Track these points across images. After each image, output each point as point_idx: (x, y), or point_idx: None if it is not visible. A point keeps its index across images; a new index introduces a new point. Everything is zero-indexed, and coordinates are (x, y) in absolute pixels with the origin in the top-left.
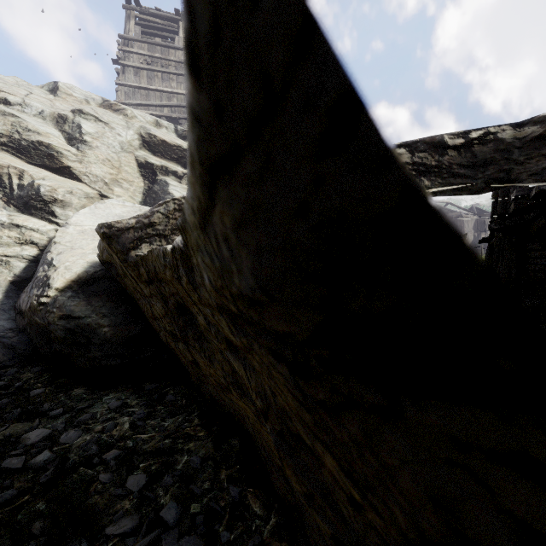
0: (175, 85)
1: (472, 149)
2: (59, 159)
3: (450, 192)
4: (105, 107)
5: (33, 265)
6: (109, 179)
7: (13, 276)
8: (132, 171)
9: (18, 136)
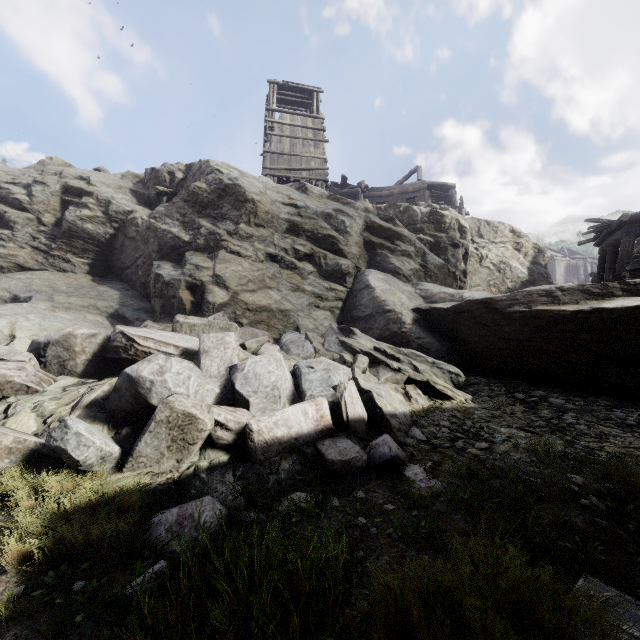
0: (312, 150)
1: (636, 286)
2: (337, 244)
3: (631, 296)
4: (333, 199)
5: (342, 313)
6: (358, 255)
7: (337, 319)
8: (362, 247)
9: (316, 231)
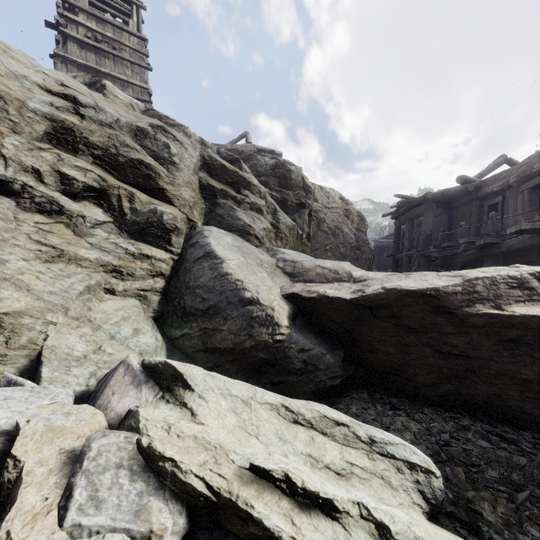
0: (130, 74)
1: None
2: (156, 180)
3: None
4: (151, 116)
5: (164, 298)
6: (192, 203)
7: (153, 312)
8: (198, 192)
9: (114, 150)
